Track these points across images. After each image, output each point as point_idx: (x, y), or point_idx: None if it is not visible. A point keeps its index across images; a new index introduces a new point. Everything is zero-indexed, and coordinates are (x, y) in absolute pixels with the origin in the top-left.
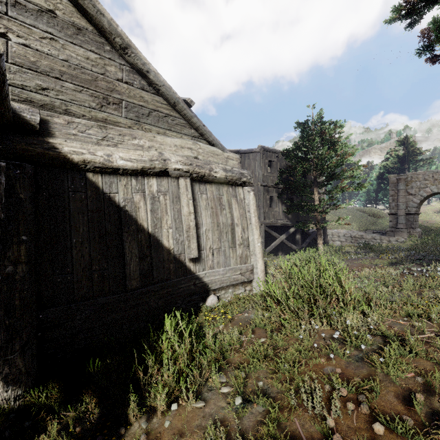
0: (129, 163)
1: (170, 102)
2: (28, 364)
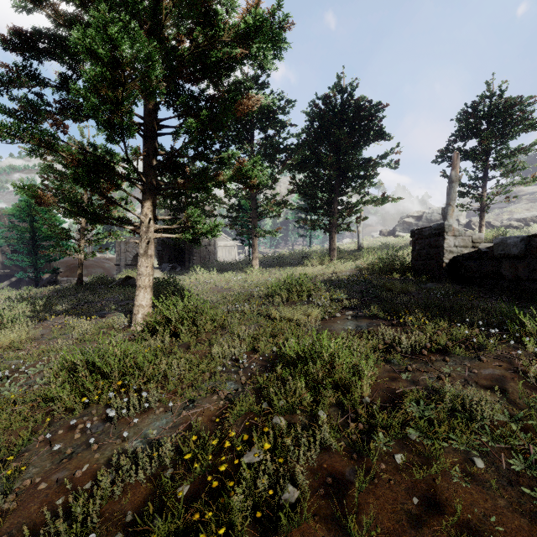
0: None
1: None
2: None
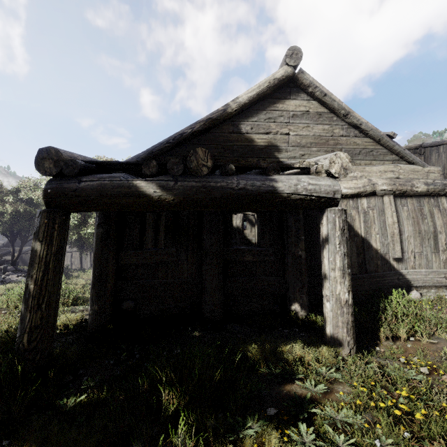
0: (349, 191)
1: (376, 139)
2: (307, 302)
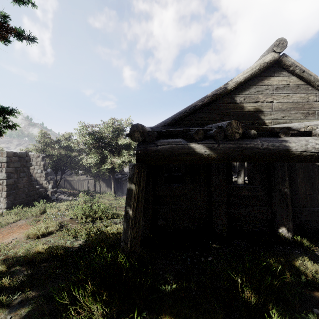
0: None
1: None
2: (292, 227)
